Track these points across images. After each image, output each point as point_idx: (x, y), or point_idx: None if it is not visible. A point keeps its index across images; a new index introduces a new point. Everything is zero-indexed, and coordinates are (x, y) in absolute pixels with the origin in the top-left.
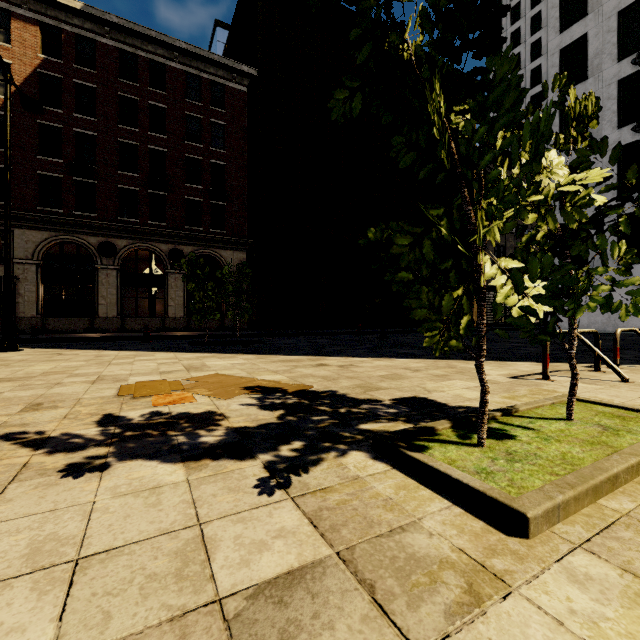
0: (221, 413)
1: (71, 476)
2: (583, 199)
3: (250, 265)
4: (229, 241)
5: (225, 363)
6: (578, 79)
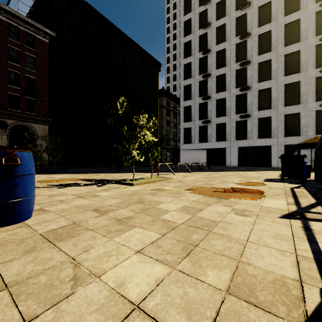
0: (79, 183)
1: (61, 188)
2: (150, 141)
3: (50, 132)
4: (37, 119)
5: (61, 176)
6: (189, 77)
